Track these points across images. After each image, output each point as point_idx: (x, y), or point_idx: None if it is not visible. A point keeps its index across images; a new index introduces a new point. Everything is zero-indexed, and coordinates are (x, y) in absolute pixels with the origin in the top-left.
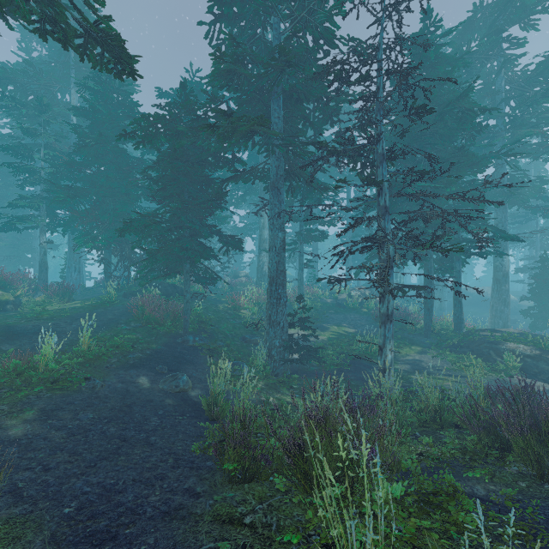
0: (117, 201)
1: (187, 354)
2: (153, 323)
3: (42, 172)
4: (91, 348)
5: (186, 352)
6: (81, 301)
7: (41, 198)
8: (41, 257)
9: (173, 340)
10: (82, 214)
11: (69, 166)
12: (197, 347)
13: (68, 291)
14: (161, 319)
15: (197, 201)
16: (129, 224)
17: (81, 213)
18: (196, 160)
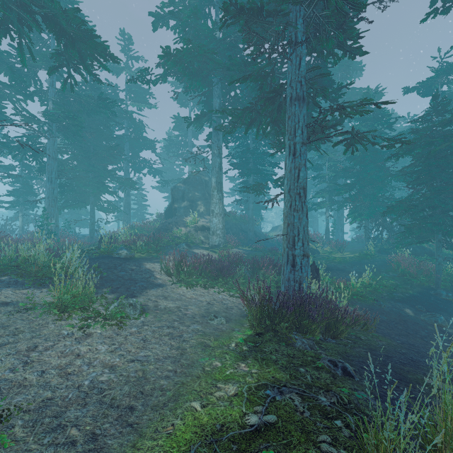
0: (373, 187)
1: (440, 304)
2: (407, 276)
3: (326, 176)
4: (370, 284)
5: (439, 303)
6: (349, 253)
7: (327, 191)
8: (326, 225)
9: (426, 291)
10: (351, 198)
11: (343, 171)
12: (450, 301)
13: (342, 246)
14: (414, 274)
15: (450, 187)
16: (391, 209)
17: (350, 198)
18: (447, 151)
